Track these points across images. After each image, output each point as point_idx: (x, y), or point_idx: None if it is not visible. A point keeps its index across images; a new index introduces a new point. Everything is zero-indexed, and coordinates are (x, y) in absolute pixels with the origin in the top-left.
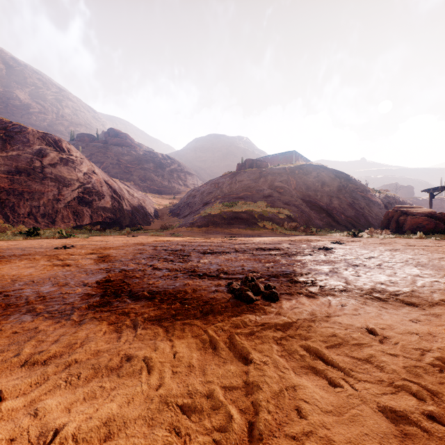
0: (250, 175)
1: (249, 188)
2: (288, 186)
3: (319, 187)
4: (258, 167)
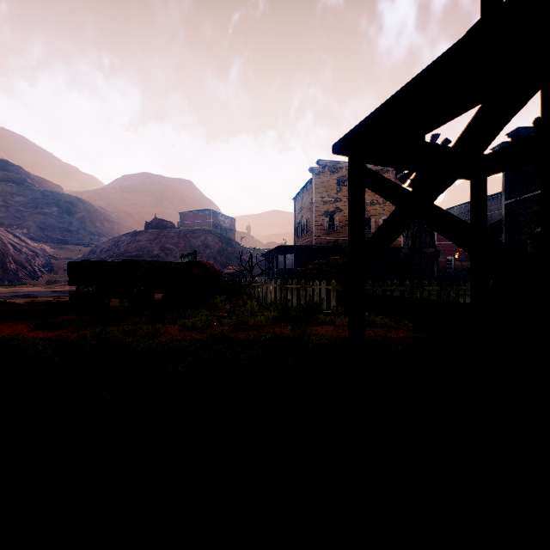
0: (149, 236)
1: (143, 248)
2: (176, 248)
3: (202, 249)
4: (164, 227)
